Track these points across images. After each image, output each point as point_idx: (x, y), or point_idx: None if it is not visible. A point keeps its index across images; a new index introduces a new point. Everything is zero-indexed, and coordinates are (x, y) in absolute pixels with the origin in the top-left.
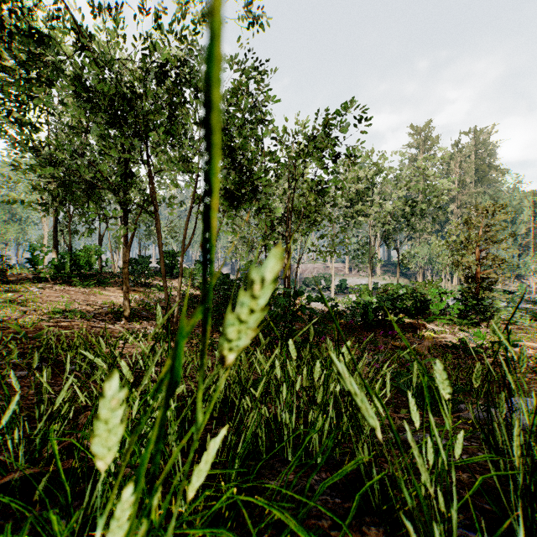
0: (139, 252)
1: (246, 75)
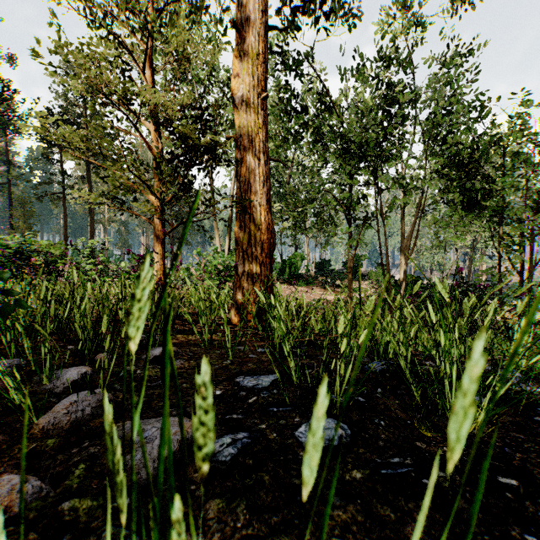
0: (320, 257)
1: (447, 66)
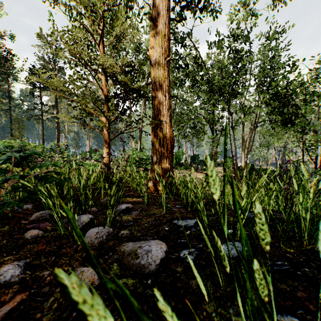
0: (193, 152)
1: (270, 39)
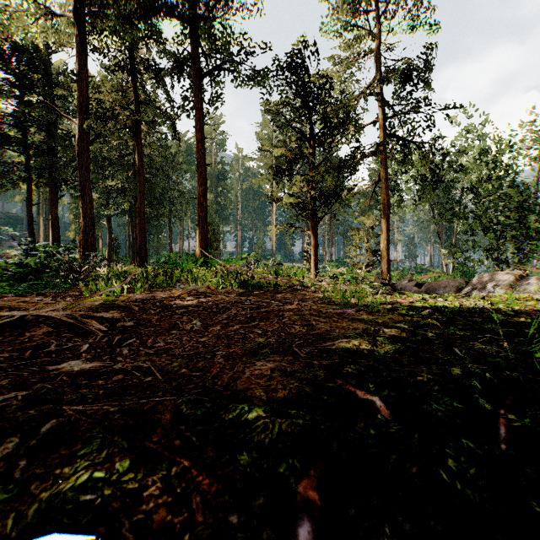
0: None
1: None
